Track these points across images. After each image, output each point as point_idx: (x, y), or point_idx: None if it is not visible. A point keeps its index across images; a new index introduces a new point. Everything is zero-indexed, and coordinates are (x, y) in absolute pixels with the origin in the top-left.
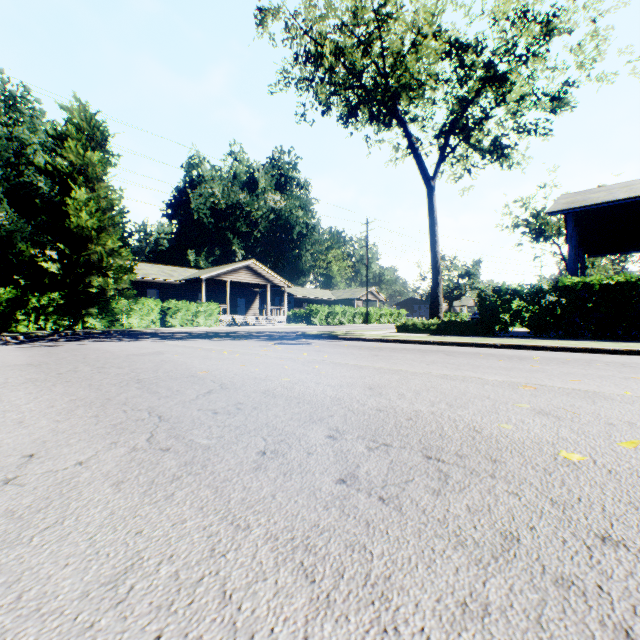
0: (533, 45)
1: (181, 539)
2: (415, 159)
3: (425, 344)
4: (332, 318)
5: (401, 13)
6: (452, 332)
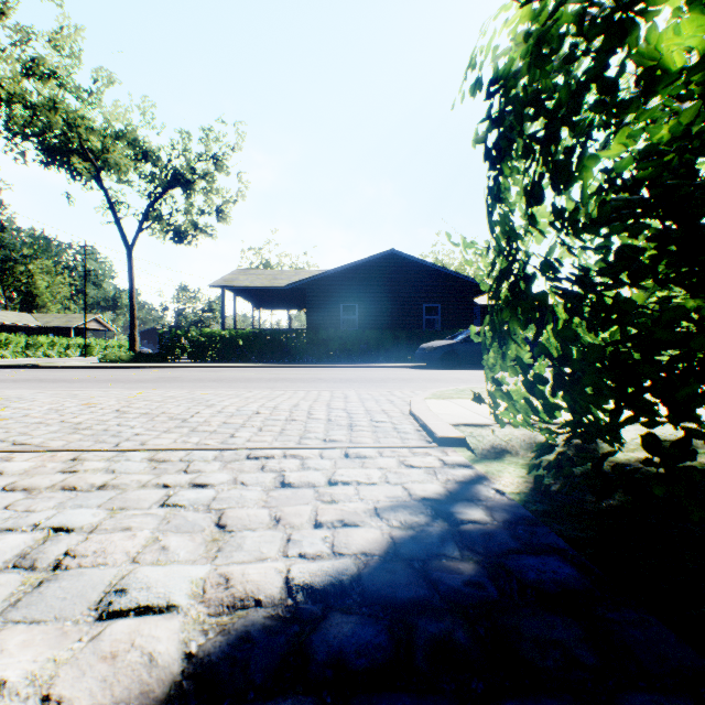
0: (207, 172)
1: None
2: (118, 225)
3: (106, 368)
4: (34, 350)
5: (91, 139)
6: (142, 361)
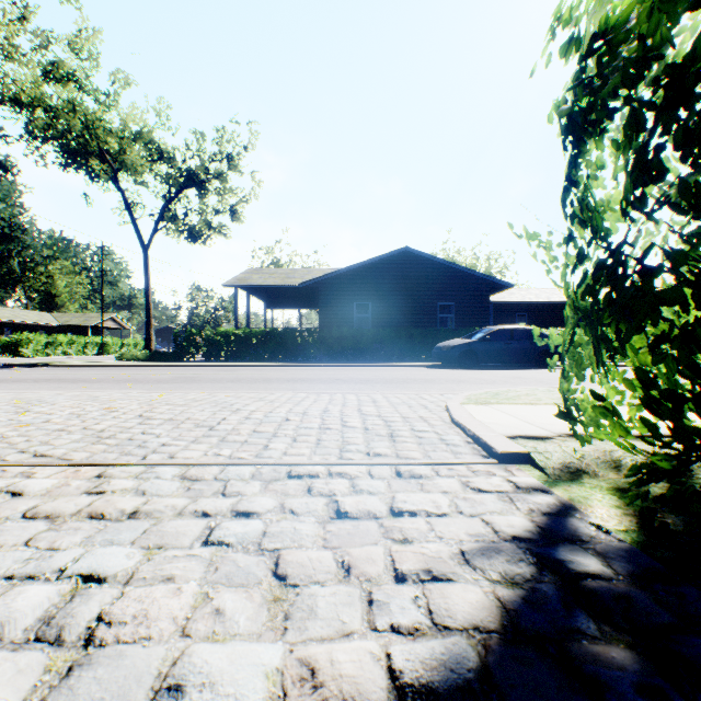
0: (221, 172)
1: (5, 384)
2: (134, 226)
3: (123, 367)
4: (54, 349)
5: (109, 140)
6: (158, 360)
